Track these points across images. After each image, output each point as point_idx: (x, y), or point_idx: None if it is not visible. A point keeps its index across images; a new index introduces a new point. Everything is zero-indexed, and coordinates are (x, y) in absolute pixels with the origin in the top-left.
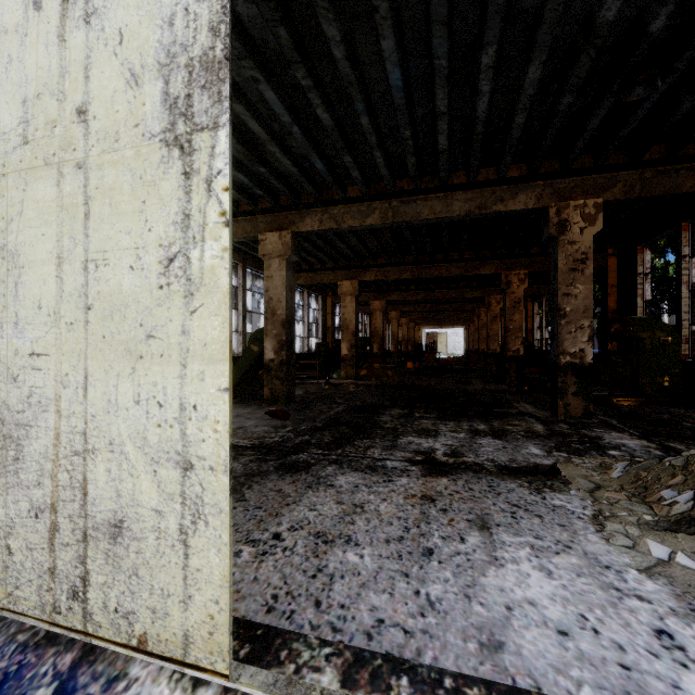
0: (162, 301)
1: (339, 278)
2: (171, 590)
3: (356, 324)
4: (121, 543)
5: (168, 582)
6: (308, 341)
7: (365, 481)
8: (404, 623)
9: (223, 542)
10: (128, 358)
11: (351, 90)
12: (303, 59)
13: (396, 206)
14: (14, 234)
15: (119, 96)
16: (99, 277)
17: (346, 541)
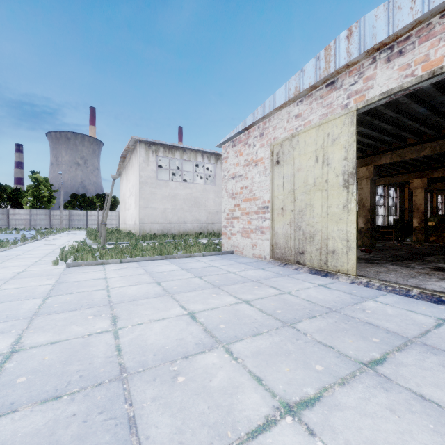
0: (342, 213)
1: (410, 178)
2: (344, 262)
3: (425, 206)
4: (334, 254)
5: (344, 260)
6: (388, 218)
7: (401, 268)
8: (397, 280)
9: (354, 253)
10: (336, 223)
11: (399, 118)
12: (376, 118)
13: (442, 143)
14: (312, 201)
15: (334, 178)
16: (330, 209)
17: (387, 273)
